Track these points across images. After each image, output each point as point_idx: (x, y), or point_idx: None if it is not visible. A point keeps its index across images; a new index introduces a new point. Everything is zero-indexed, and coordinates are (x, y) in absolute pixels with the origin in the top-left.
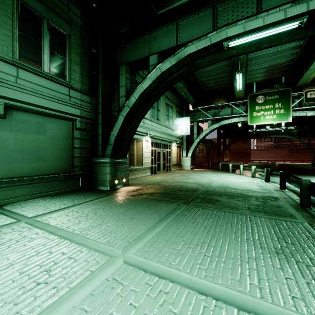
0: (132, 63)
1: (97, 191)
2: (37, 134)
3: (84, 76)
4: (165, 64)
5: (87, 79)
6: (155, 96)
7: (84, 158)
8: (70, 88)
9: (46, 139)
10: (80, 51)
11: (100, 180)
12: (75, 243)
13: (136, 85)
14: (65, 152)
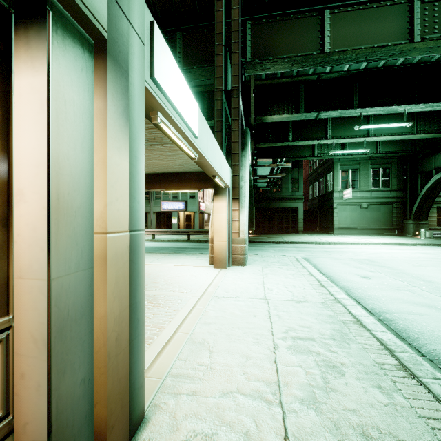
0: (424, 172)
1: (404, 236)
2: (377, 212)
3: (398, 182)
4: (437, 176)
5: (400, 183)
6: (439, 187)
7: (398, 221)
8: (390, 191)
9: (380, 213)
10: (396, 171)
11: (407, 231)
12: (386, 238)
13: (424, 186)
14: (388, 218)
